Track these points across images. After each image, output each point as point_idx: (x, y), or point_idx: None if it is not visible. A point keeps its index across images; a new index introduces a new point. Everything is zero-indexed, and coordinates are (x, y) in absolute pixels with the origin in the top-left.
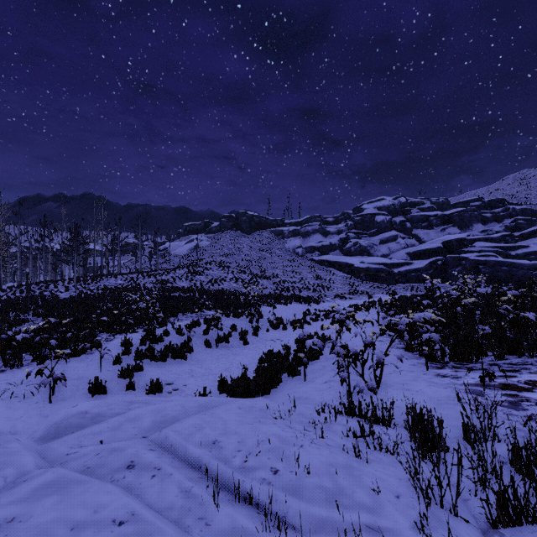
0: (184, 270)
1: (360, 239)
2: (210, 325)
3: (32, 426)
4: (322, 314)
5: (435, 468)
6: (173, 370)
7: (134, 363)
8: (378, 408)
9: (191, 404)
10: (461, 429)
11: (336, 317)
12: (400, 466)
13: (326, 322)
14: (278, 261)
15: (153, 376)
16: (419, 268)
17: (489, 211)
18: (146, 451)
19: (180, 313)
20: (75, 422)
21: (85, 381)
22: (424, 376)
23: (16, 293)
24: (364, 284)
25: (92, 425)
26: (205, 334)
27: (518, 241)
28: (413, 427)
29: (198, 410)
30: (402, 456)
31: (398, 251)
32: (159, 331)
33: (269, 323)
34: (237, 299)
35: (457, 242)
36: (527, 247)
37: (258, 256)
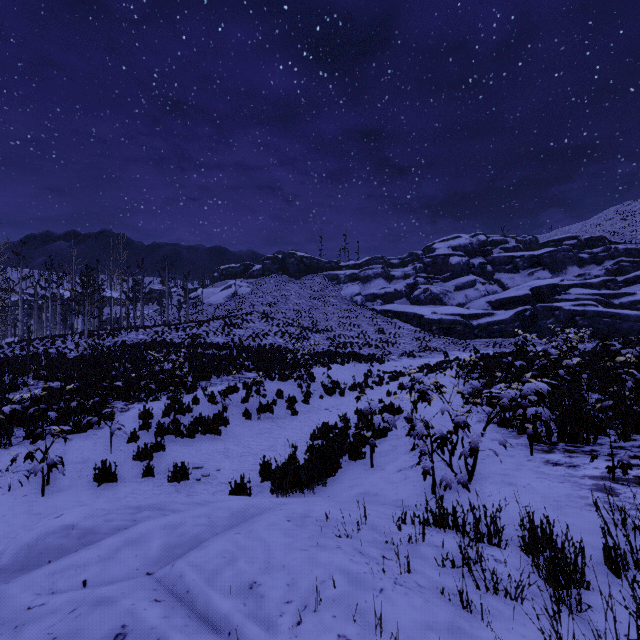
0: (219, 322)
1: (431, 285)
2: (250, 391)
3: (16, 529)
4: (387, 376)
5: (577, 620)
6: (203, 449)
7: (154, 441)
8: (480, 517)
9: (221, 512)
10: (598, 548)
11: (416, 387)
12: (531, 624)
13: (393, 386)
14: (333, 311)
15: (178, 457)
16: (502, 319)
17: (586, 252)
18: (147, 605)
19: (214, 375)
20: (54, 543)
21: (90, 465)
22: (530, 463)
23: (15, 350)
24: (437, 340)
25: (77, 551)
26: (244, 402)
27: (622, 287)
28: (536, 552)
29: (230, 523)
30: (528, 603)
31: (477, 299)
32: (186, 399)
33: (323, 388)
34: (284, 357)
35: (549, 288)
36: (633, 294)
37: (309, 305)
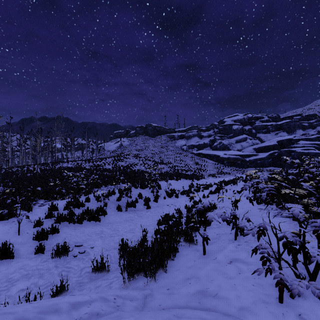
0: (111, 159)
1: (223, 140)
2: (122, 194)
3: None
4: (202, 186)
5: None
6: (86, 231)
7: (54, 226)
8: None
9: None
10: None
11: (259, 187)
12: None
13: (205, 192)
14: (171, 154)
15: (67, 237)
16: (262, 157)
17: (306, 122)
18: None
19: (104, 185)
20: None
21: None
22: None
23: (2, 172)
24: (227, 168)
25: None
26: (118, 200)
27: None
28: None
29: None
30: None
31: (248, 147)
32: (83, 198)
33: (166, 193)
34: (144, 176)
35: (287, 141)
36: None
37: (159, 151)
